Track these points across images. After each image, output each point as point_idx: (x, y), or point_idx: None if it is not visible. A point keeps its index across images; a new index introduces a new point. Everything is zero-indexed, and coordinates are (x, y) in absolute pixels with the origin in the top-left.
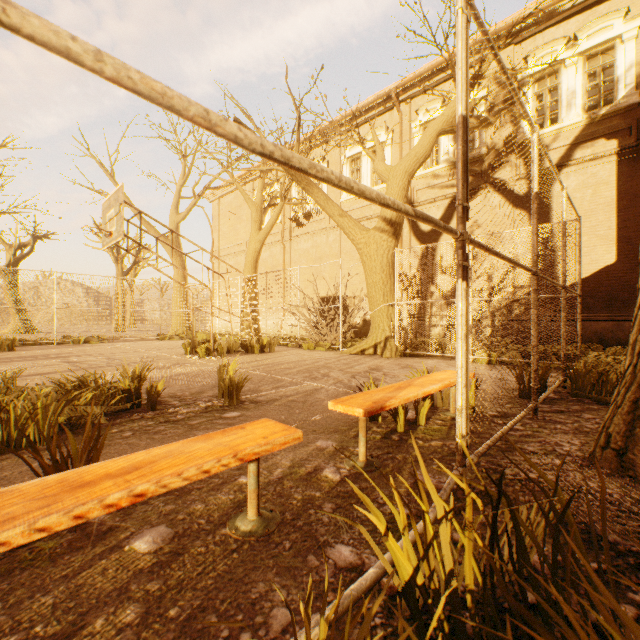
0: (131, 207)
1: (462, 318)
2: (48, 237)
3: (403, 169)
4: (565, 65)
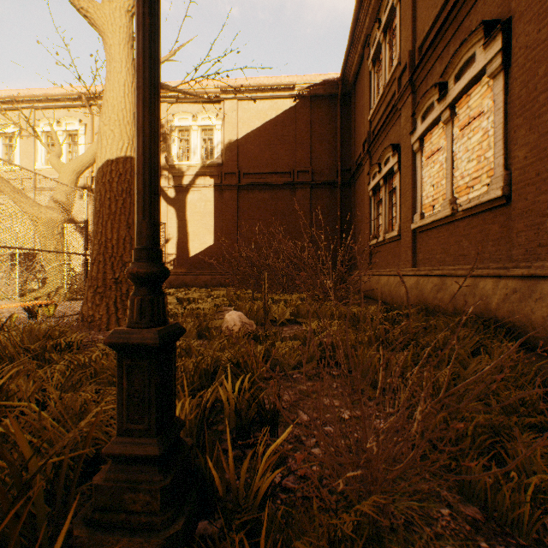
0: None
1: None
2: None
3: (72, 168)
4: (193, 129)
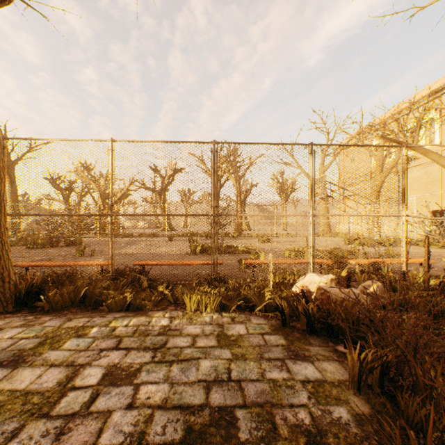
0: (300, 168)
1: None
2: (256, 185)
3: None
4: None
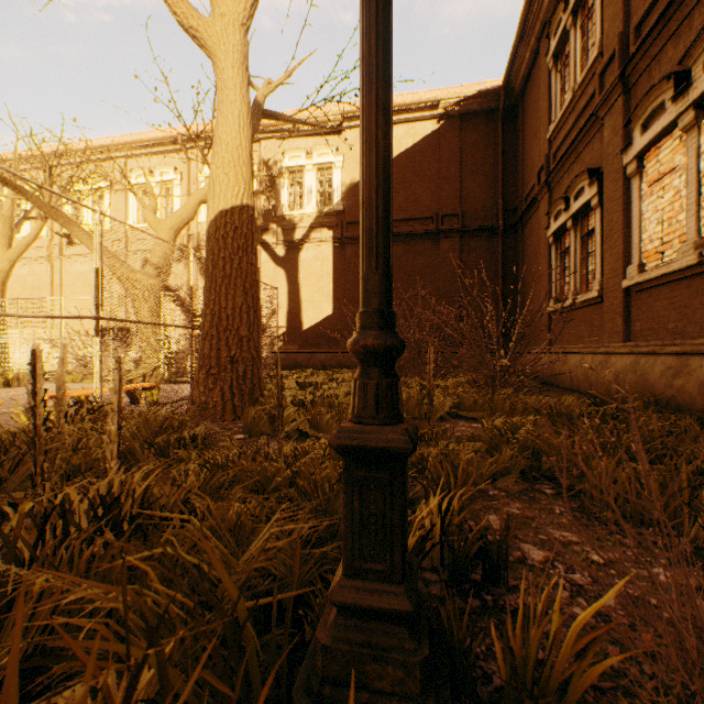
0: None
1: (98, 353)
2: None
3: (170, 225)
4: (306, 169)
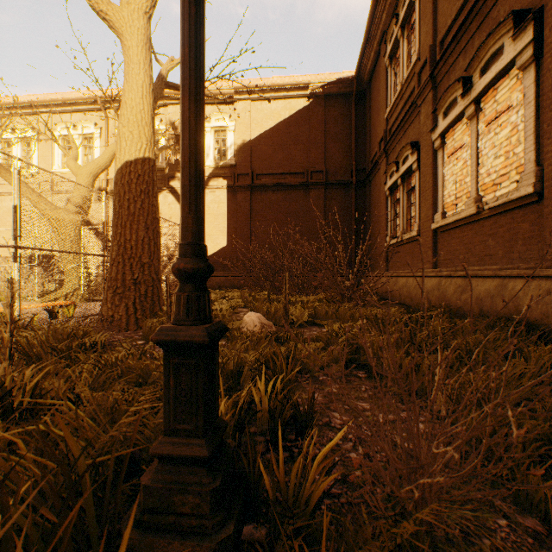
0: None
1: (16, 276)
2: None
3: (89, 171)
4: (206, 130)
